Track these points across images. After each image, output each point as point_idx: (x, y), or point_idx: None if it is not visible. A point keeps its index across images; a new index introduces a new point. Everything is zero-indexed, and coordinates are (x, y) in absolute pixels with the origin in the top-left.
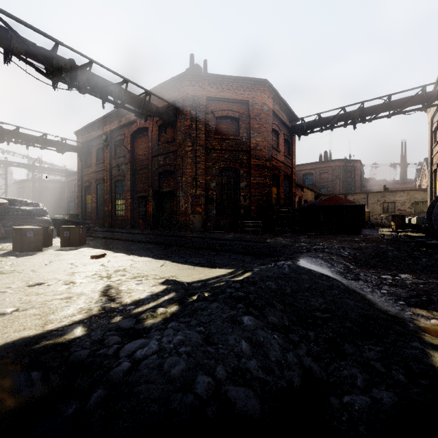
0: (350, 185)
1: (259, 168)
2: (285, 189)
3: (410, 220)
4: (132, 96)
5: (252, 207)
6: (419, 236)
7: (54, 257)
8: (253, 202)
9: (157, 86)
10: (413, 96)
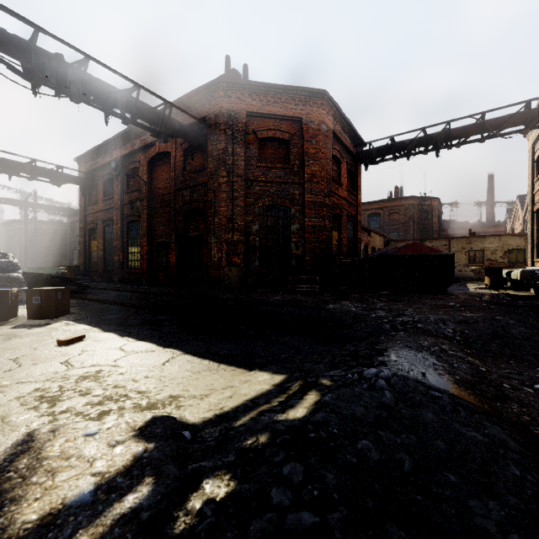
0: (426, 228)
1: (315, 206)
2: (349, 234)
3: (510, 273)
4: (146, 108)
5: (306, 256)
6: (525, 296)
7: (1, 342)
8: (308, 250)
9: (181, 97)
10: (513, 114)
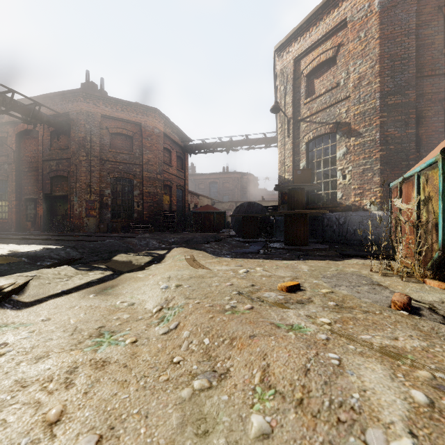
0: (245, 194)
1: (150, 180)
2: (179, 197)
3: None
4: (19, 105)
5: (144, 211)
6: None
7: None
8: (145, 207)
9: (48, 94)
10: (259, 139)
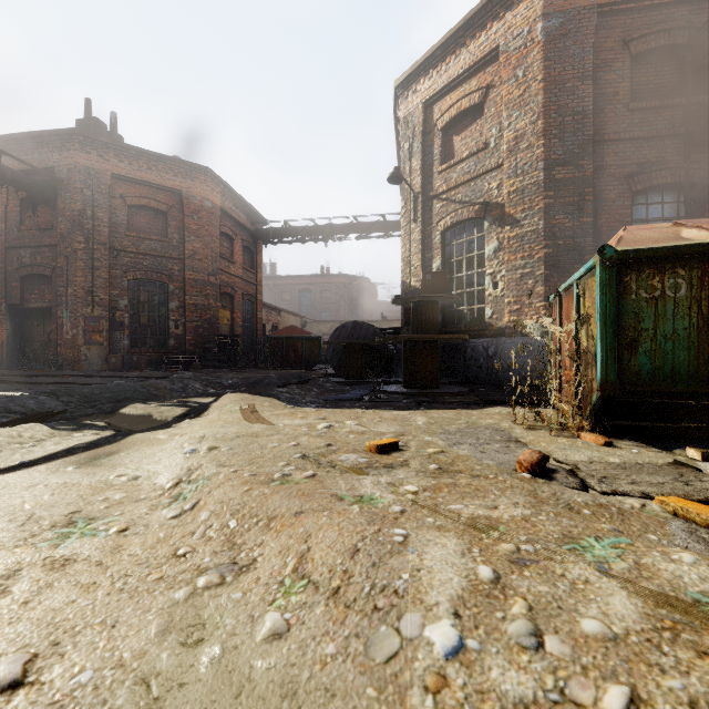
0: (357, 309)
1: (198, 284)
2: (246, 314)
3: None
4: None
5: (187, 336)
6: None
7: None
8: (189, 329)
9: (16, 134)
10: (375, 223)
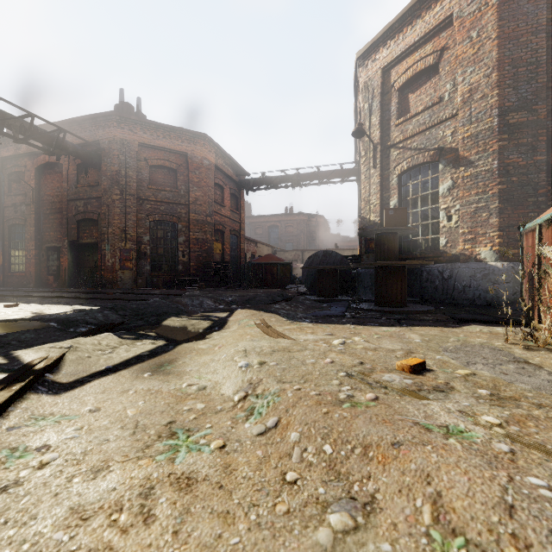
0: (314, 240)
1: (198, 223)
2: (233, 245)
3: None
4: (40, 132)
5: (191, 263)
6: None
7: None
8: (192, 258)
9: (74, 118)
10: (334, 171)
